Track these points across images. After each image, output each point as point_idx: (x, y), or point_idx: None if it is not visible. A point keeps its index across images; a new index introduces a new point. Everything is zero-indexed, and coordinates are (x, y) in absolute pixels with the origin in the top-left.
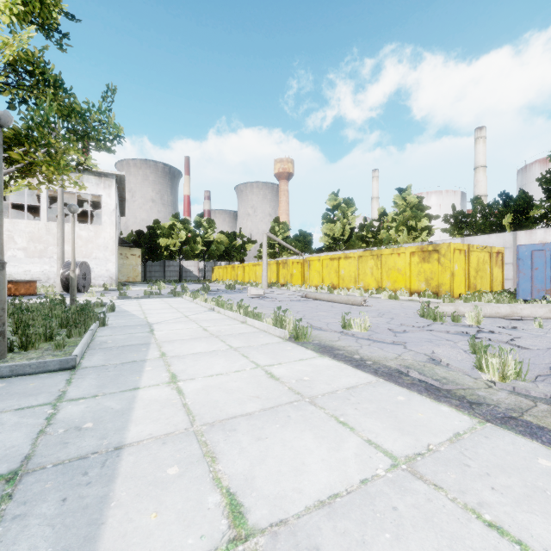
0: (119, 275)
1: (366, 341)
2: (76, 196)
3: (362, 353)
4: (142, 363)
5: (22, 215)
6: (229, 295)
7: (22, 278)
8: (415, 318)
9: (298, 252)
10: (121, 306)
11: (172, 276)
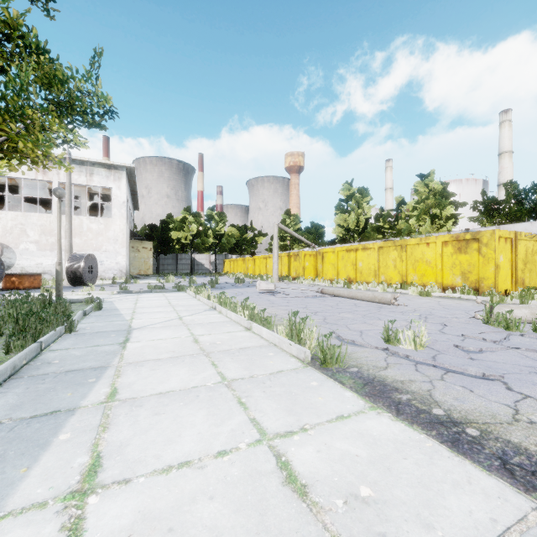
0: (130, 268)
1: (432, 369)
2: (86, 189)
3: (442, 401)
4: (63, 419)
5: (41, 210)
6: (237, 290)
7: (34, 271)
8: (476, 324)
9: (310, 244)
10: (115, 302)
11: (184, 269)
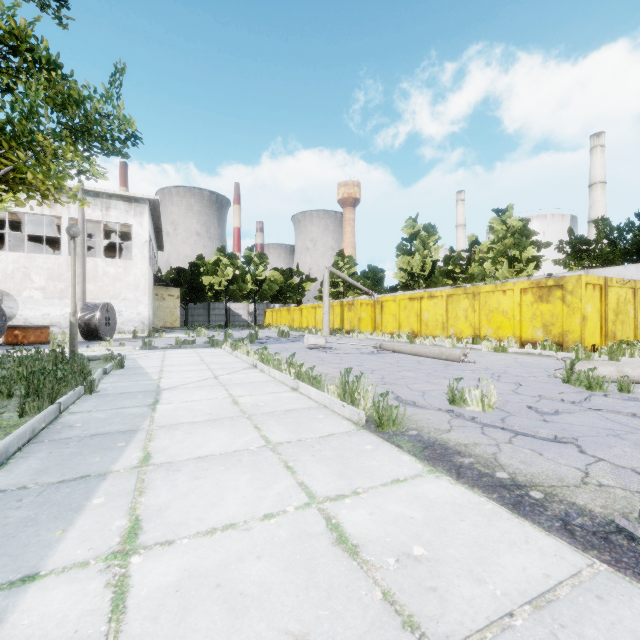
0: (154, 320)
1: (500, 432)
2: (102, 226)
3: (507, 464)
4: (95, 484)
5: (47, 250)
6: (281, 345)
7: (40, 323)
8: (555, 384)
9: (367, 291)
10: (139, 359)
11: (218, 321)
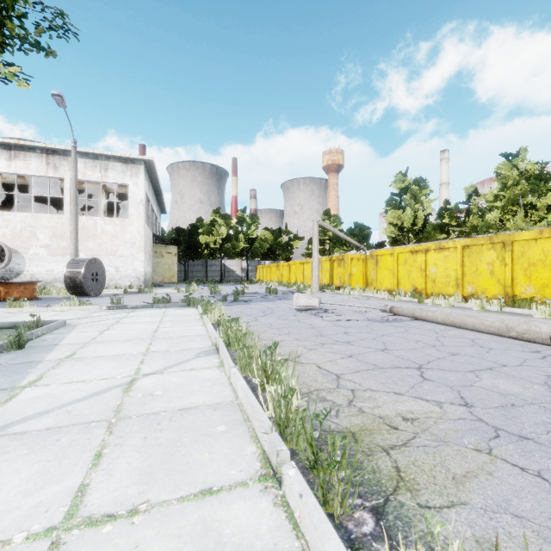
0: (153, 275)
1: None
2: (101, 186)
3: None
4: None
5: None
6: (266, 304)
7: (45, 278)
8: None
9: (358, 245)
10: (79, 326)
11: (214, 276)
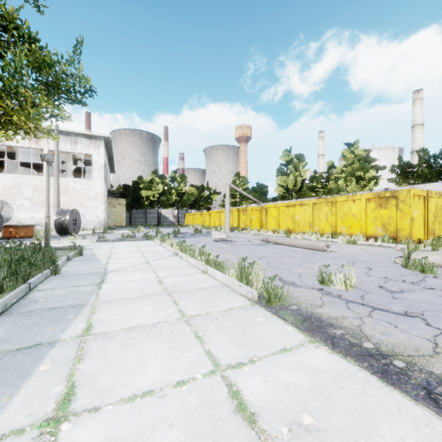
0: (108, 221)
1: (361, 307)
2: (71, 155)
3: (371, 335)
4: (44, 351)
5: (34, 173)
6: (195, 239)
7: (29, 223)
8: (396, 268)
9: (256, 201)
10: (94, 249)
11: (152, 222)
